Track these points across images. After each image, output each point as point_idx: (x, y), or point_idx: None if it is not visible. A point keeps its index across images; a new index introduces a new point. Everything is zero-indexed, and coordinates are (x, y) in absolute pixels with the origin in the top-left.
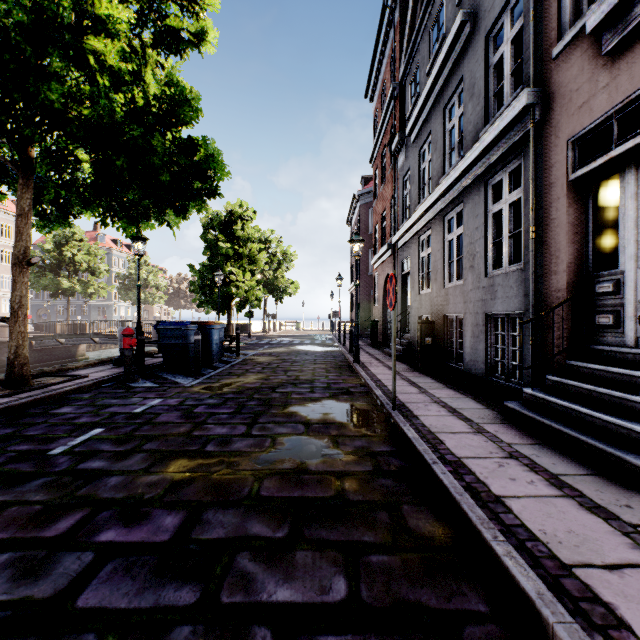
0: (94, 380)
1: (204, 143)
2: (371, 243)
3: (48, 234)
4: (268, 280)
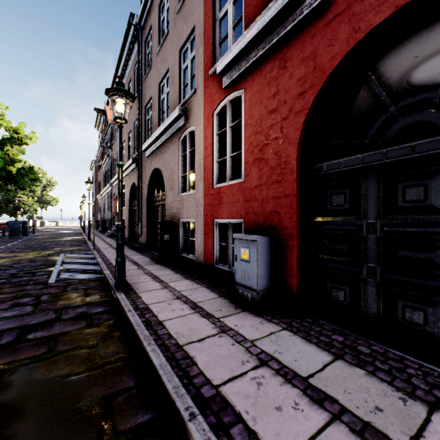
0: None
1: (34, 174)
2: None
3: None
4: (37, 197)
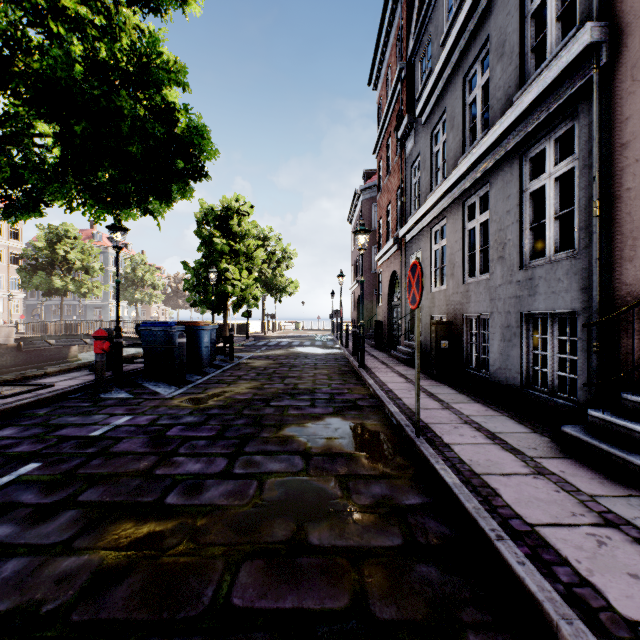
0: (58, 391)
1: (186, 114)
2: (374, 240)
3: (16, 224)
4: (267, 279)
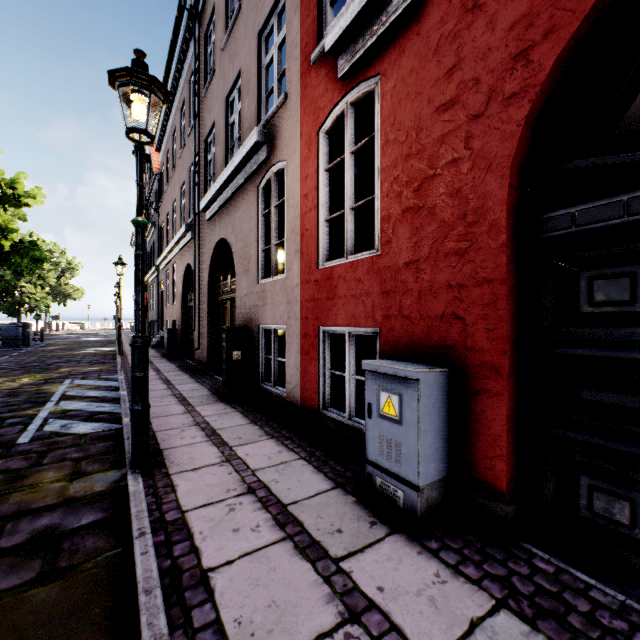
0: None
1: (40, 252)
2: None
3: None
4: (52, 286)
